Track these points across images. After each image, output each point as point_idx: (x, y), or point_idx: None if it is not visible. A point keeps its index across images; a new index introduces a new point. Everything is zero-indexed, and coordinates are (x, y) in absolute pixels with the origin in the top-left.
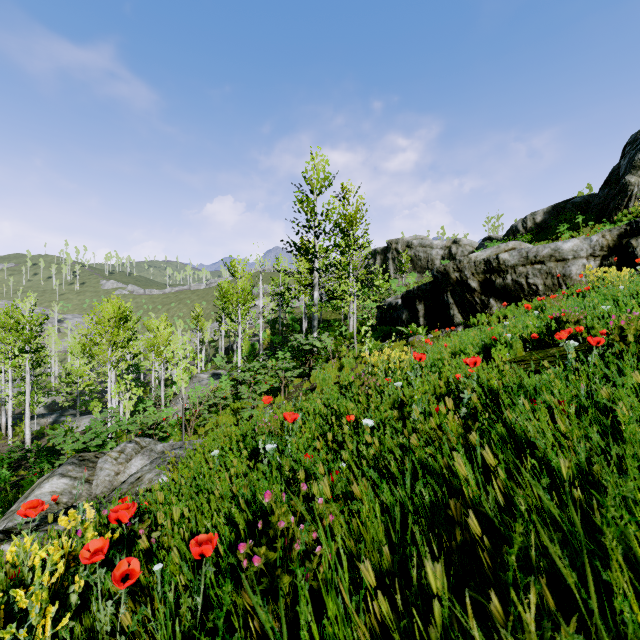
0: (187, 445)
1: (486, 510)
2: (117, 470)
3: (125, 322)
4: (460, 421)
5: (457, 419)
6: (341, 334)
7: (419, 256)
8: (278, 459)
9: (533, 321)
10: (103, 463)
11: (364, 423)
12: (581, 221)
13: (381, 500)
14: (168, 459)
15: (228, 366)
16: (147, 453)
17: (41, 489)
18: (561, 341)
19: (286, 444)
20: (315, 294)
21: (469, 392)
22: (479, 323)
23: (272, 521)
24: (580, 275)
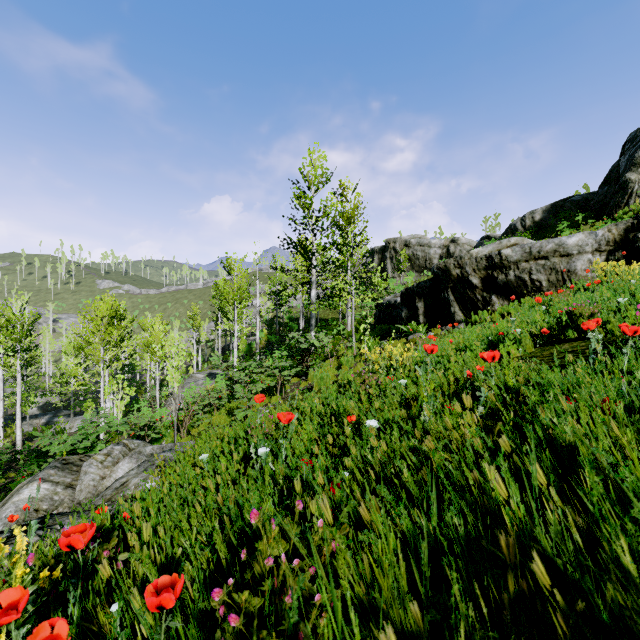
0: (178, 447)
1: (541, 542)
2: (103, 474)
3: (119, 321)
4: (480, 422)
5: (476, 420)
6: (339, 333)
7: (417, 255)
8: (271, 465)
9: (541, 316)
10: (88, 467)
11: (368, 424)
12: (581, 219)
13: (392, 518)
14: (157, 462)
15: (223, 365)
16: (135, 456)
17: (19, 495)
18: (573, 336)
19: (281, 447)
20: (313, 292)
21: (486, 389)
22: (481, 320)
23: (258, 552)
24: (587, 270)
